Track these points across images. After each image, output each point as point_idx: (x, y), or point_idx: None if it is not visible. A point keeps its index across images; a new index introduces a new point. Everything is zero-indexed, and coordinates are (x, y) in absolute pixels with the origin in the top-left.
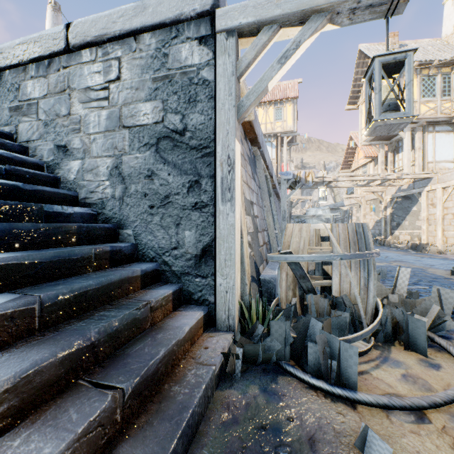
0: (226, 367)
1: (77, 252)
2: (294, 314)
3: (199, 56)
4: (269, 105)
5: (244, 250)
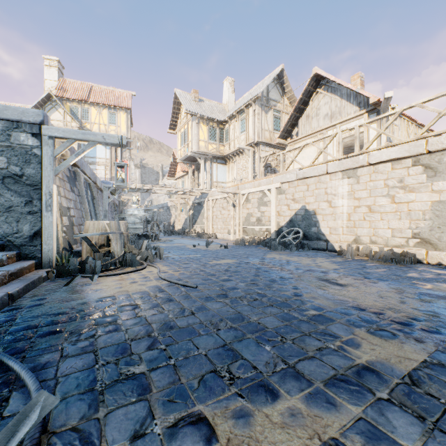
0: (48, 279)
1: None
2: None
3: (32, 142)
4: (103, 107)
5: (59, 233)
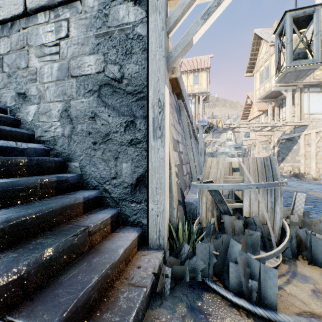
0: (157, 283)
1: (22, 183)
2: (213, 232)
3: (134, 15)
4: (189, 73)
5: (172, 179)
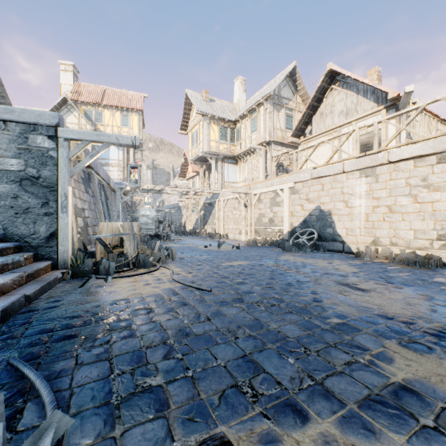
0: (64, 280)
1: None
2: None
3: (49, 144)
4: (116, 109)
5: (74, 234)
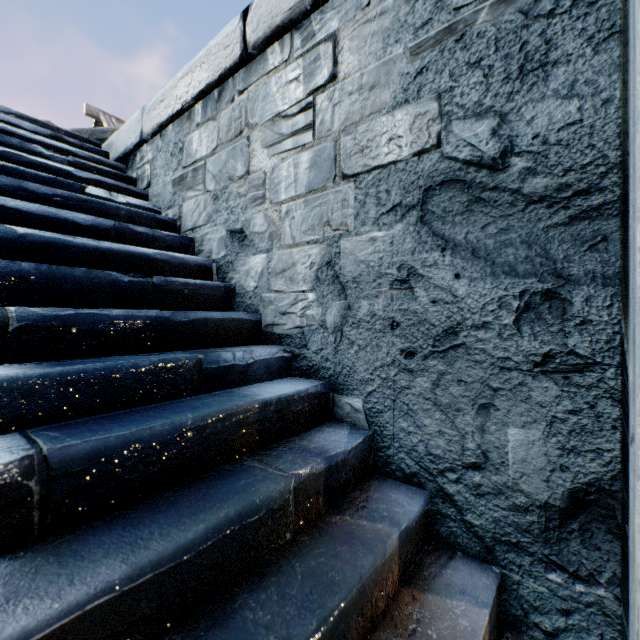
0: None
1: (258, 502)
2: None
3: None
4: None
5: None
